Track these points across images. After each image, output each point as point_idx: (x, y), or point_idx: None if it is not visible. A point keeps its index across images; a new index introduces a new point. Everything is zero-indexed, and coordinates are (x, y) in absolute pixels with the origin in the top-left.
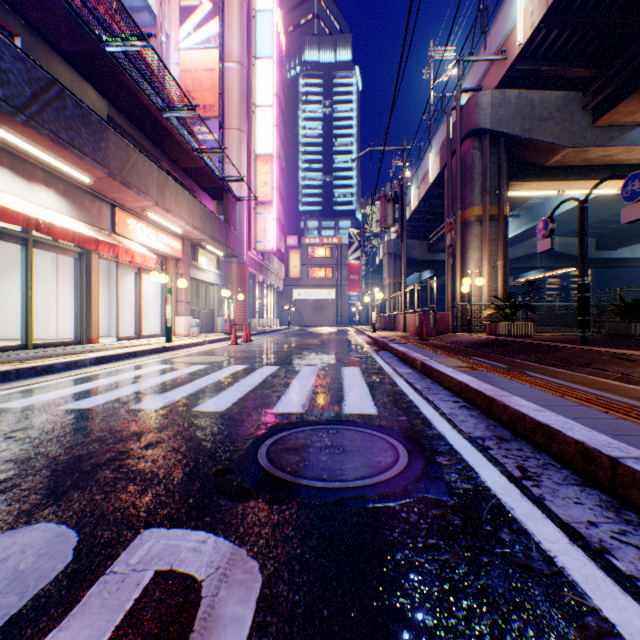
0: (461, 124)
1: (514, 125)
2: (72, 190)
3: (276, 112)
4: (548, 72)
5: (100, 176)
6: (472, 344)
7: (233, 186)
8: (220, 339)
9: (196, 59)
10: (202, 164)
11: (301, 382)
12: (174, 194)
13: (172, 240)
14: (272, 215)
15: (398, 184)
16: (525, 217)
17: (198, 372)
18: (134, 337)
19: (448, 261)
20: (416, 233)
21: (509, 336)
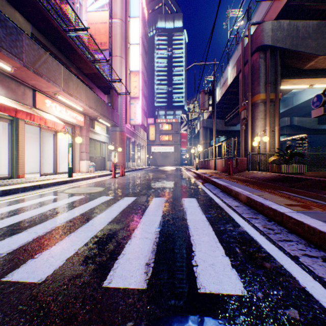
0: (251, 44)
1: (286, 42)
2: (1, 76)
3: (142, 50)
4: (310, 6)
5: (17, 66)
6: (269, 179)
7: (117, 88)
8: (106, 174)
9: (96, 17)
10: (96, 70)
11: (149, 218)
12: (75, 85)
13: (77, 115)
14: (139, 104)
15: (211, 84)
16: (280, 105)
17: (71, 204)
18: (52, 173)
19: (242, 128)
20: (218, 115)
21: (288, 173)
